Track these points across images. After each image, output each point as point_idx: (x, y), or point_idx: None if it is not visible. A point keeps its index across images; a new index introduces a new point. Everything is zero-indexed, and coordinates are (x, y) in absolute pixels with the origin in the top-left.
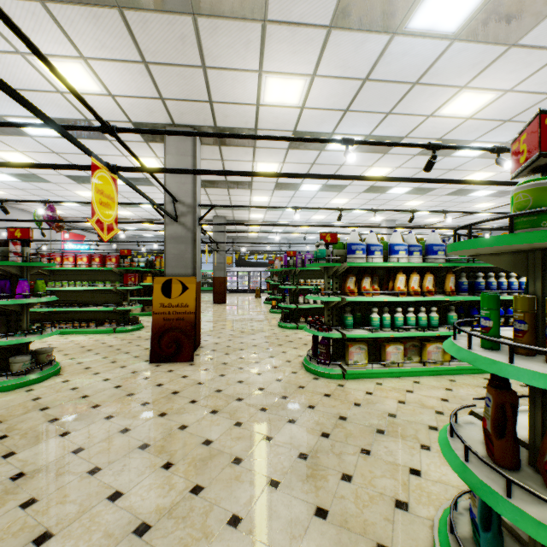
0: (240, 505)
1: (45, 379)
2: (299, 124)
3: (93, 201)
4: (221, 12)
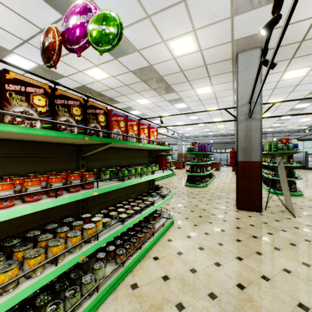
0: None
1: None
2: None
3: None
4: None
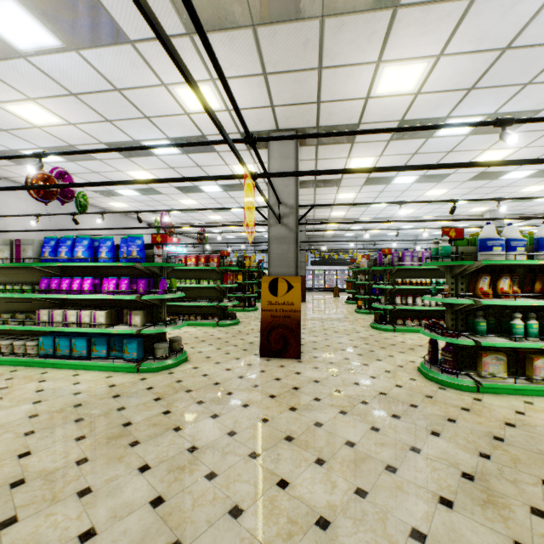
0: (416, 519)
1: (179, 364)
2: (409, 112)
3: (245, 207)
4: (351, 8)
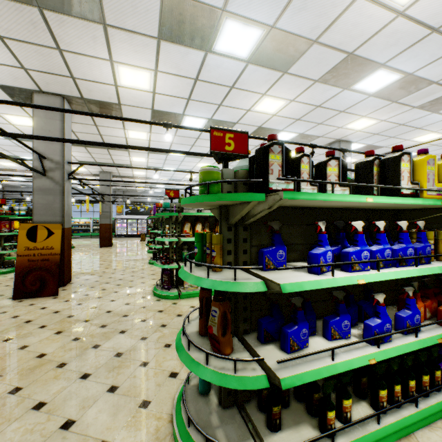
0: (49, 395)
1: None
2: (155, 104)
3: None
4: (65, 10)
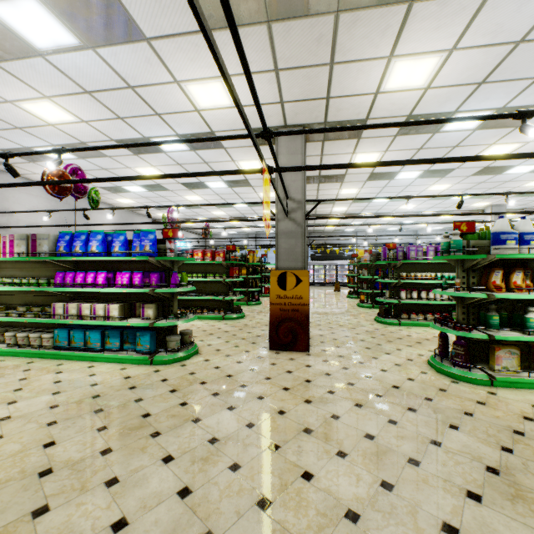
0: (446, 513)
1: (190, 356)
2: (417, 107)
3: (263, 200)
4: (367, 2)
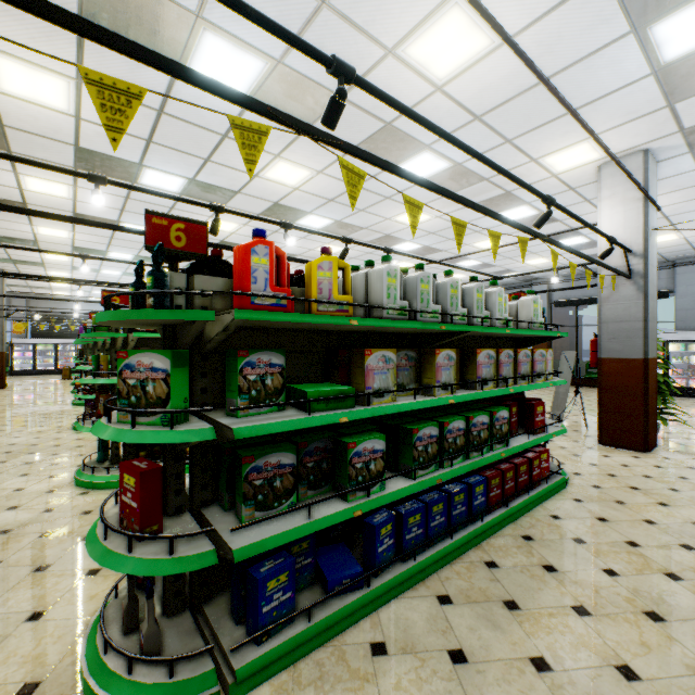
0: None
1: None
2: (78, 209)
3: None
4: None
